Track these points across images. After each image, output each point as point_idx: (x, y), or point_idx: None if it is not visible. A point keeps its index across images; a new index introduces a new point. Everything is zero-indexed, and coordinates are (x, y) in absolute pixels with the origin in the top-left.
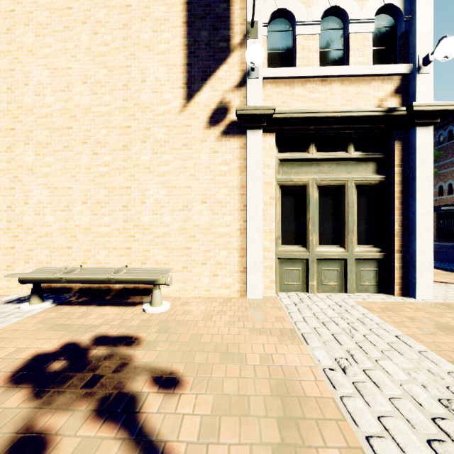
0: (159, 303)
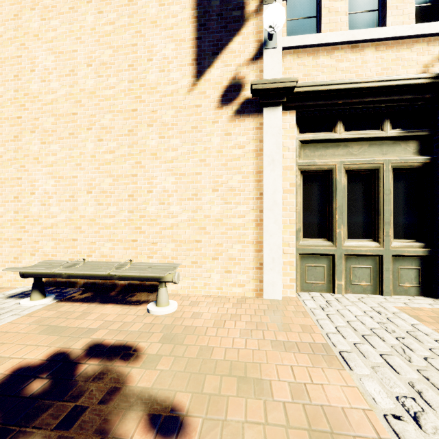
0: (165, 303)
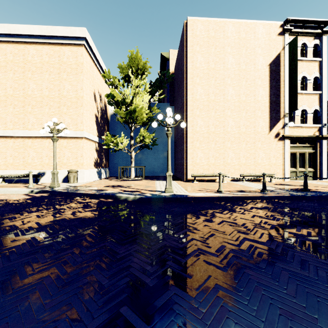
0: (273, 181)
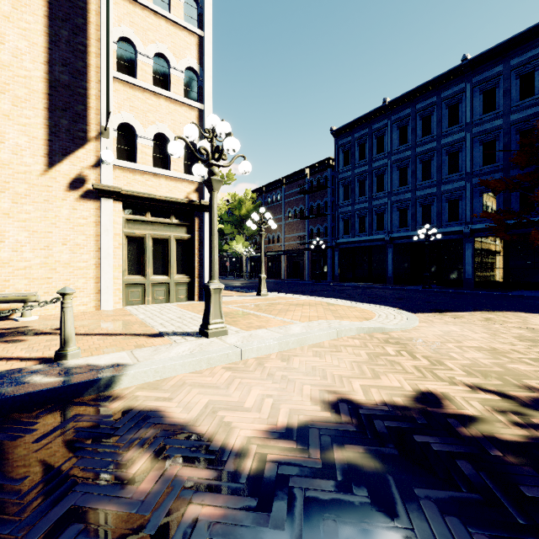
0: (30, 315)
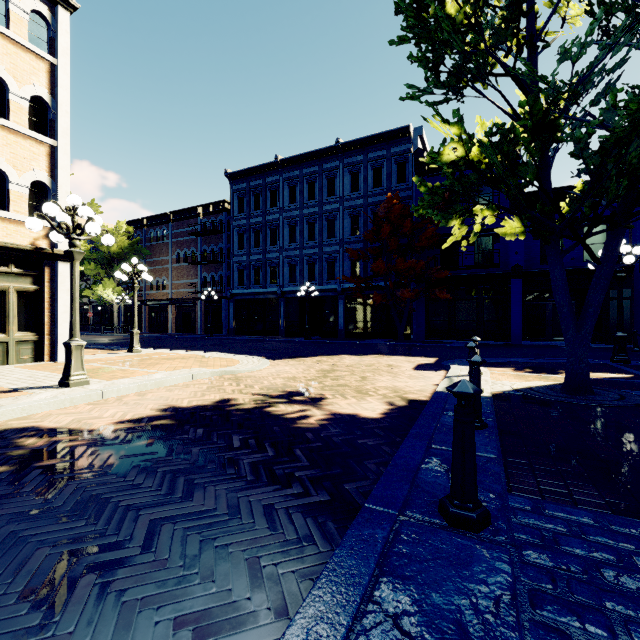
0: None
